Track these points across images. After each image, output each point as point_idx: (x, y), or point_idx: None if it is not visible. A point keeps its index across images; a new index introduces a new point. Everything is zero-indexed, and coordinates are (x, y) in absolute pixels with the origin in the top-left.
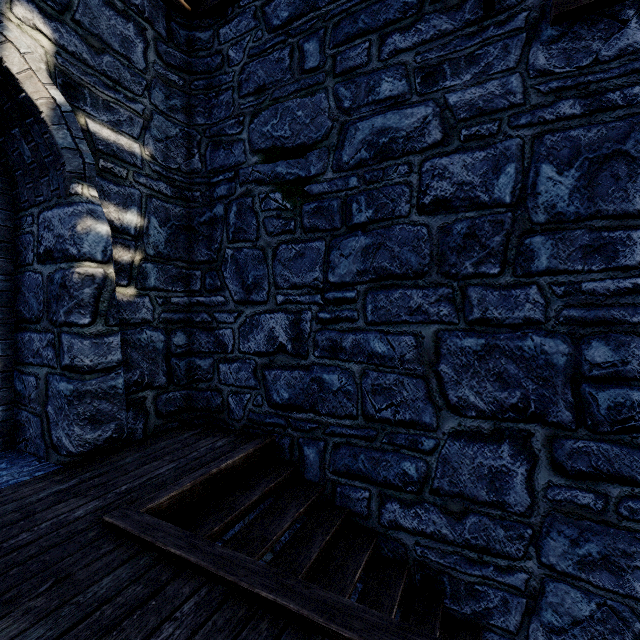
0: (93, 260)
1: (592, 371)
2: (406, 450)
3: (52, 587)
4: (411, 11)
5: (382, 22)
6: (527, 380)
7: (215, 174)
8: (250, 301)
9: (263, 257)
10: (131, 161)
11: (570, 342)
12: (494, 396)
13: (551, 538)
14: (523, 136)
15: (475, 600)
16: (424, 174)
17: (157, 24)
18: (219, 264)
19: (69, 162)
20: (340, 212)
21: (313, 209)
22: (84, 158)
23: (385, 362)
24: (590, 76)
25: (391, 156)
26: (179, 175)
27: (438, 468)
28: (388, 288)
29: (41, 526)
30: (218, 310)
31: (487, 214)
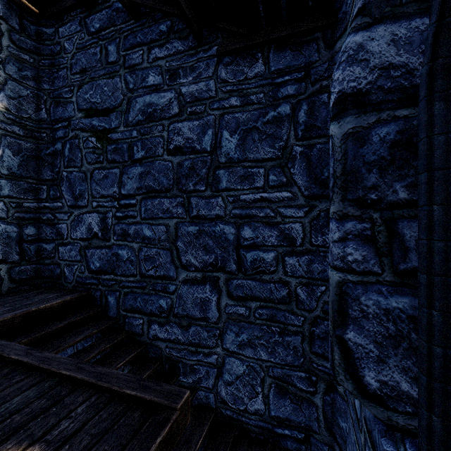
0: None
1: (244, 242)
2: (161, 293)
3: None
4: (164, 36)
5: (149, 40)
6: (217, 249)
7: (56, 122)
8: (77, 206)
9: (85, 178)
10: None
11: (235, 227)
12: (203, 258)
13: (227, 334)
14: (215, 114)
15: (194, 374)
16: (170, 132)
17: (11, 21)
18: (59, 181)
19: None
20: (128, 151)
21: (113, 149)
22: None
23: (151, 242)
24: (243, 86)
25: (154, 120)
26: (30, 122)
27: (177, 301)
28: (152, 198)
29: None
30: (58, 212)
31: (199, 156)
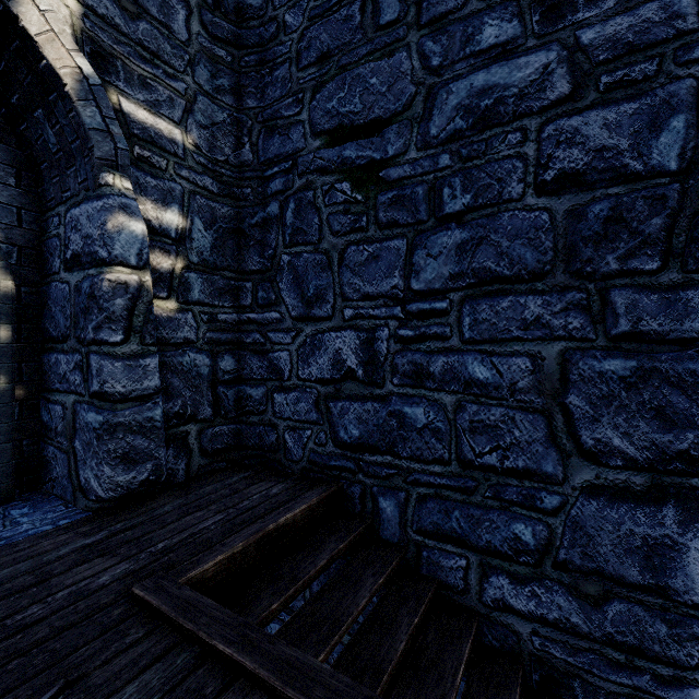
0: (126, 265)
1: None
2: (518, 508)
3: (58, 695)
4: None
5: None
6: None
7: (269, 166)
8: (311, 317)
9: (327, 262)
10: (171, 150)
11: None
12: (651, 439)
13: None
14: (698, 74)
15: None
16: (545, 141)
17: None
18: (273, 273)
19: (98, 146)
20: (427, 200)
21: (391, 199)
22: (116, 142)
23: (488, 392)
24: None
25: (497, 122)
26: (227, 169)
27: (565, 534)
28: (493, 295)
29: (56, 596)
30: (272, 329)
31: (640, 188)
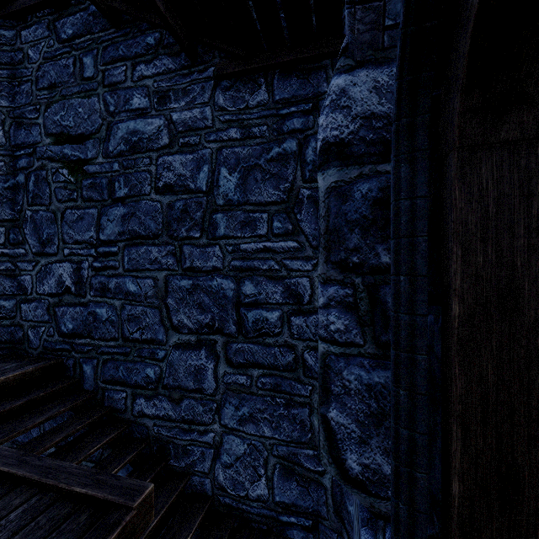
0: None
1: (245, 300)
2: (148, 360)
3: None
4: (151, 50)
5: (134, 54)
6: (214, 307)
7: (18, 149)
8: (45, 253)
9: (54, 218)
10: None
11: (235, 282)
12: (197, 318)
13: (226, 407)
14: (212, 148)
15: (187, 456)
16: (159, 166)
17: None
18: (21, 222)
19: None
20: (107, 188)
21: (89, 184)
22: None
23: (136, 298)
24: (244, 115)
25: (139, 151)
26: None
27: (167, 370)
28: (138, 245)
29: None
30: (20, 260)
31: (193, 197)
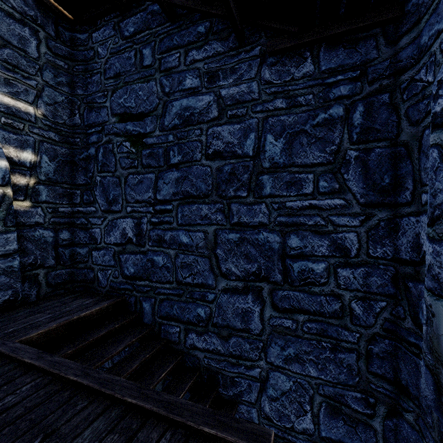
0: None
1: (291, 252)
2: (199, 301)
3: None
4: (202, 37)
5: (186, 42)
6: (260, 257)
7: (90, 127)
8: (111, 210)
9: (119, 182)
10: (27, 118)
11: (281, 235)
12: (244, 267)
13: (272, 347)
14: (258, 117)
15: (235, 387)
16: (209, 136)
17: (48, 28)
18: (92, 186)
19: None
20: (163, 156)
21: (148, 153)
22: None
23: (188, 248)
24: (290, 87)
25: (191, 124)
26: (65, 127)
27: (216, 311)
28: (190, 203)
29: None
30: (91, 216)
31: (241, 161)
